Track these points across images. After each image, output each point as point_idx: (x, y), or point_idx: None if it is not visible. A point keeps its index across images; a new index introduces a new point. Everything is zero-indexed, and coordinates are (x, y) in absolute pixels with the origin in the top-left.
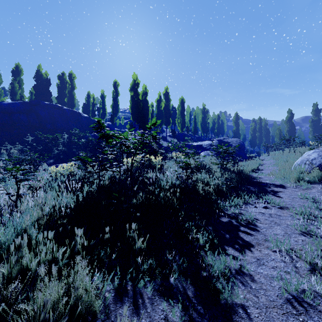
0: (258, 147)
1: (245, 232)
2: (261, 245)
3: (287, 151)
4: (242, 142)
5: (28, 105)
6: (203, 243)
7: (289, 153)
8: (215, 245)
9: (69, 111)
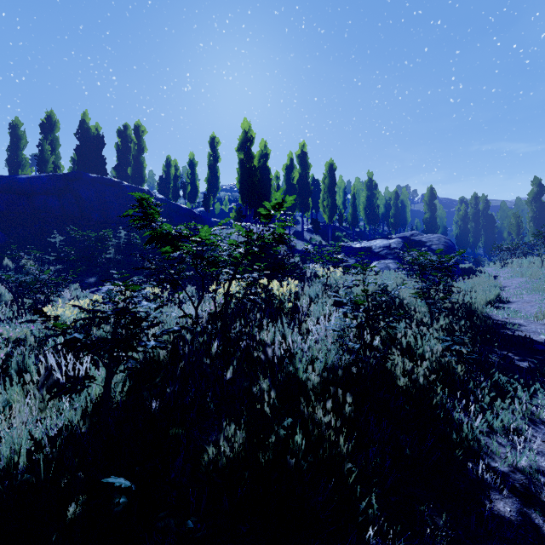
0: (472, 248)
1: None
2: None
3: None
4: (451, 242)
5: (61, 181)
6: None
7: None
8: None
9: (132, 190)
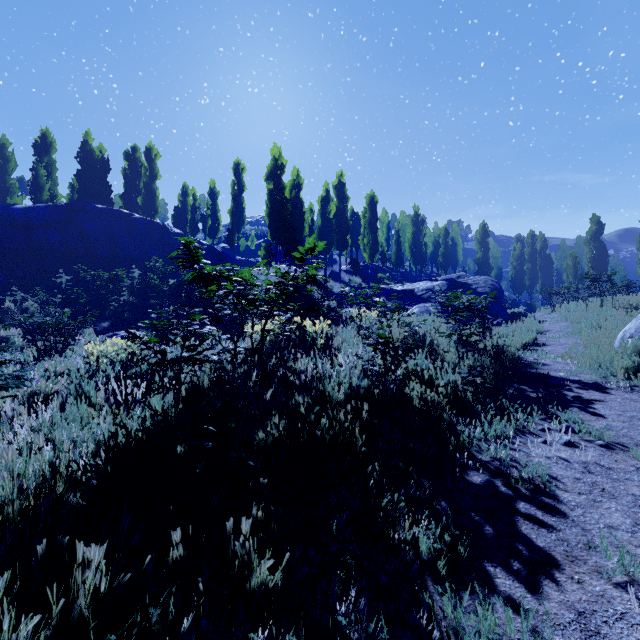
0: (529, 292)
1: (531, 517)
2: (580, 564)
3: (595, 304)
4: (498, 284)
5: (63, 212)
6: (429, 554)
7: (601, 307)
8: (460, 558)
9: (145, 224)
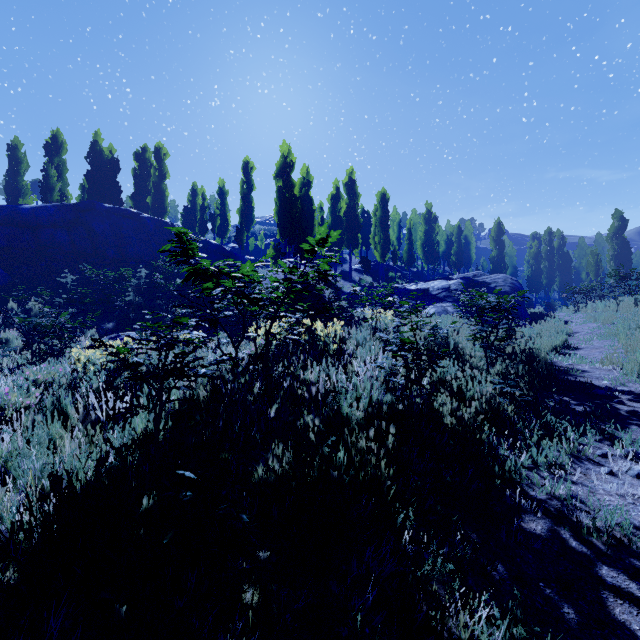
0: (546, 292)
1: (624, 593)
2: None
3: (626, 303)
4: (518, 283)
5: (71, 212)
6: None
7: (635, 307)
8: None
9: (153, 223)
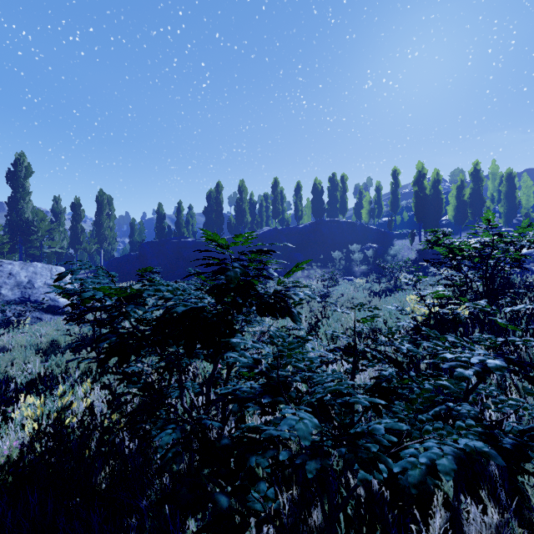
0: None
1: None
2: None
3: None
4: None
5: (314, 225)
6: None
7: None
8: None
9: (345, 223)
